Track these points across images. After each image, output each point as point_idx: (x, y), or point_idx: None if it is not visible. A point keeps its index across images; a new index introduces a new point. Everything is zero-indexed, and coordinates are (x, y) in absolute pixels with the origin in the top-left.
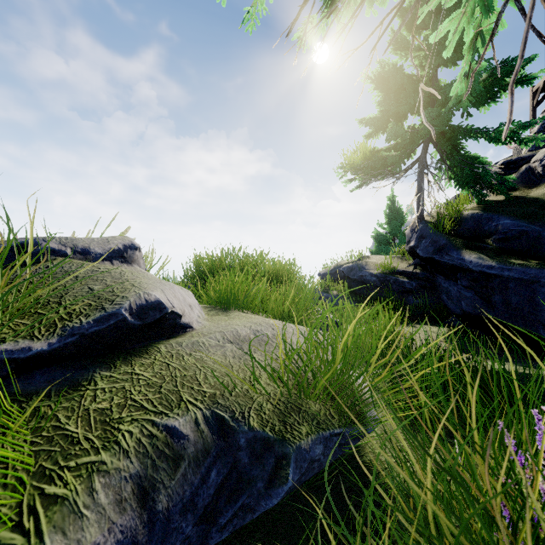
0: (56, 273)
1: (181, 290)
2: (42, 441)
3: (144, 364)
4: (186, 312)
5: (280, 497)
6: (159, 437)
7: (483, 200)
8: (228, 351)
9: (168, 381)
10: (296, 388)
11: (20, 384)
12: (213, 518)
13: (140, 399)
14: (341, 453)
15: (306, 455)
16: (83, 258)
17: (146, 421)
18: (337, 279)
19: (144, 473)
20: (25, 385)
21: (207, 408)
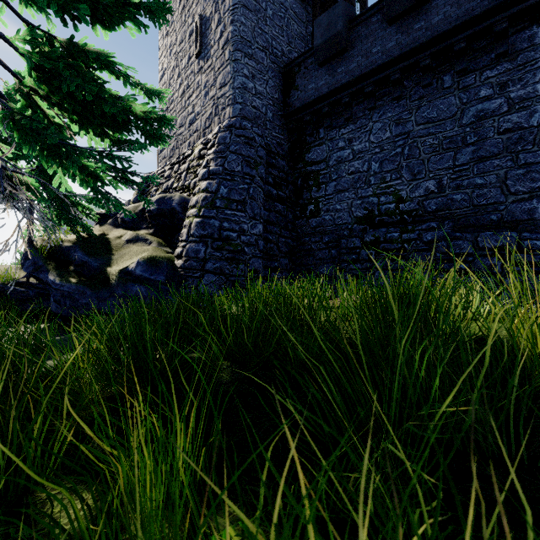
0: None
1: None
2: None
3: None
4: None
5: None
6: None
7: (76, 236)
8: None
9: None
10: None
11: None
12: None
13: None
14: None
15: None
16: None
17: None
18: None
19: None
20: None
21: None
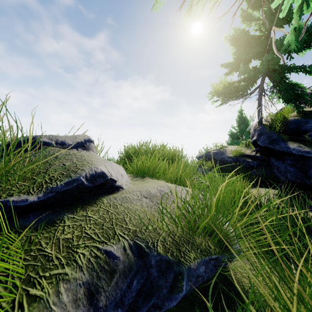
0: (46, 155)
1: (116, 166)
2: (30, 258)
3: (93, 210)
4: (119, 178)
5: (178, 301)
6: (101, 257)
7: (301, 110)
8: (144, 203)
9: (107, 221)
10: (186, 227)
11: (21, 221)
12: (134, 311)
13: (90, 233)
14: (216, 271)
15: (194, 272)
16: (61, 147)
17: (93, 247)
18: (207, 160)
19: (91, 281)
20: (24, 222)
21: (131, 239)
